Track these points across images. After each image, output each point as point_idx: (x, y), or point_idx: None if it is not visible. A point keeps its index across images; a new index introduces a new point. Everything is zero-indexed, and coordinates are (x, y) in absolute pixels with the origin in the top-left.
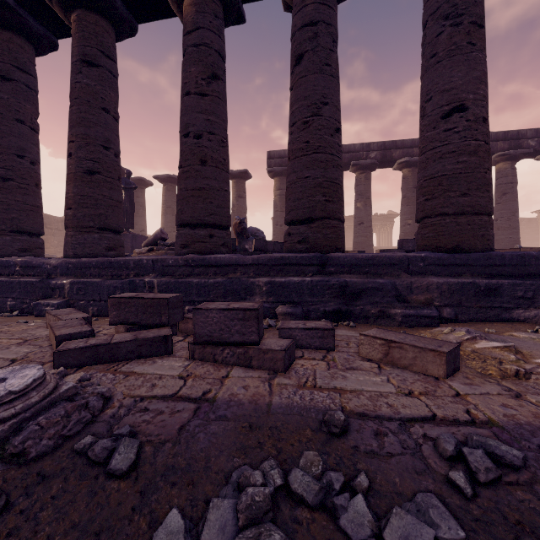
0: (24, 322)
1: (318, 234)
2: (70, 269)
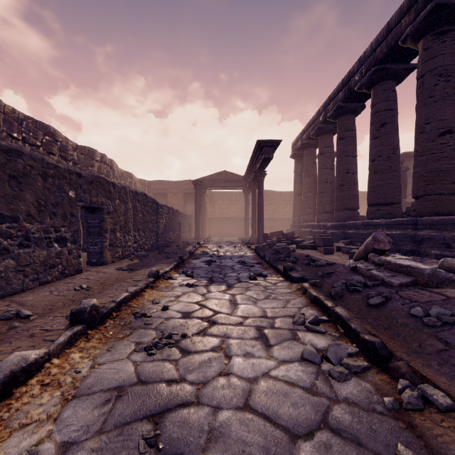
0: None
1: (419, 206)
2: (332, 227)
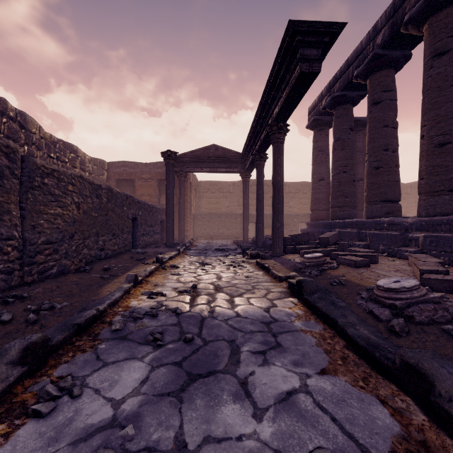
0: (392, 260)
1: None
2: (422, 226)
